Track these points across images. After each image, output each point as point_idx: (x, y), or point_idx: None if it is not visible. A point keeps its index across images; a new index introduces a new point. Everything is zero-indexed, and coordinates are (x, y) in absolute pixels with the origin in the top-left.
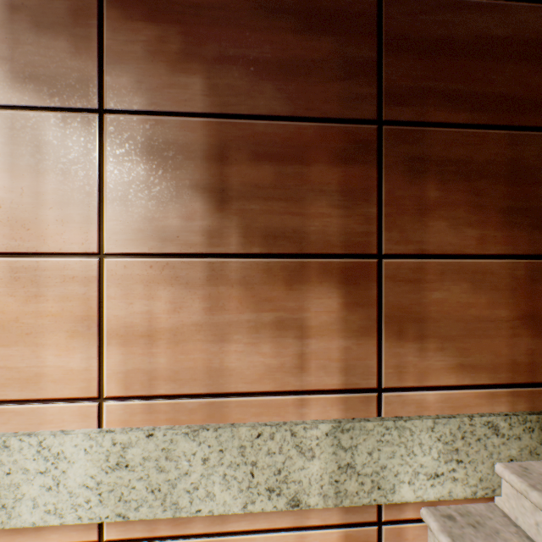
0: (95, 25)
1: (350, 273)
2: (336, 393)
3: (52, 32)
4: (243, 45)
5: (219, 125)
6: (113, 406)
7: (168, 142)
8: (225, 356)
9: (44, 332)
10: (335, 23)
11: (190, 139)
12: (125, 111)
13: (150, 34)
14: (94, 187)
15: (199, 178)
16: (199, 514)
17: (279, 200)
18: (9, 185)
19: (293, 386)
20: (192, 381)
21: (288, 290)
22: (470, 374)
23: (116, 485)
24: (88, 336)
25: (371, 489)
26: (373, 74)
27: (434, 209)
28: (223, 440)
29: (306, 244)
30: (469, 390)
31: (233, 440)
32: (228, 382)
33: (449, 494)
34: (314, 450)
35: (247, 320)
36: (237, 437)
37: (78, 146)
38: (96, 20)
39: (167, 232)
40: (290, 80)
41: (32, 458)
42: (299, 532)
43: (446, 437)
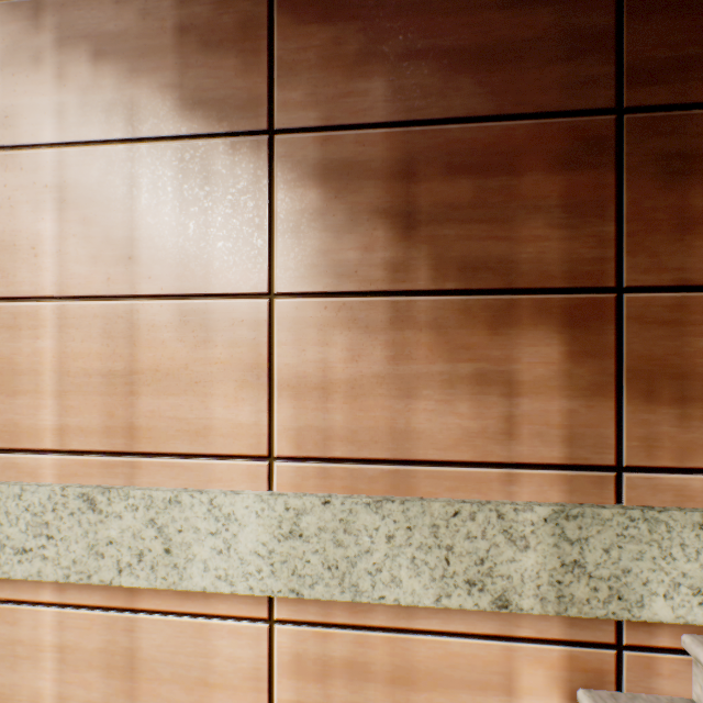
0: (264, 36)
1: (576, 313)
2: (556, 469)
3: (220, 51)
4: (434, 34)
5: (405, 136)
6: (284, 467)
7: (345, 161)
8: (412, 415)
9: (213, 381)
10: None
11: (370, 155)
12: (297, 129)
13: (324, 37)
14: (264, 219)
15: (380, 201)
16: (382, 601)
17: (479, 222)
18: (179, 222)
19: (498, 457)
20: (372, 444)
21: (491, 335)
22: None
23: (289, 556)
24: (257, 387)
25: (608, 598)
26: (610, 47)
27: (702, 223)
28: (411, 516)
29: (515, 276)
30: None
31: (423, 517)
32: (415, 447)
33: None
34: (528, 539)
35: (439, 372)
36: (428, 513)
37: (247, 173)
38: (266, 30)
39: (343, 267)
40: (493, 70)
41: (203, 517)
42: (506, 642)
43: None
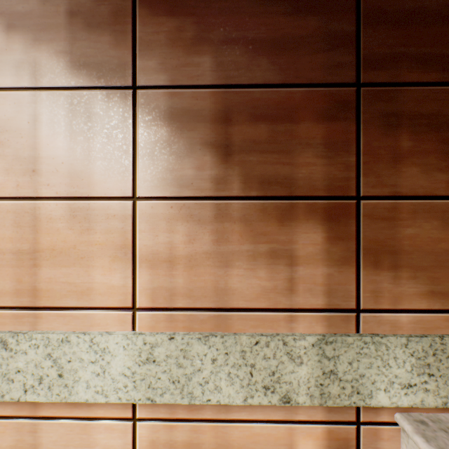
0: (130, 22)
1: (332, 212)
2: (320, 312)
3: (99, 30)
4: (243, 28)
5: (224, 94)
6: (143, 314)
7: (185, 109)
8: (229, 278)
9: (93, 257)
10: (319, 4)
11: (202, 106)
12: (152, 86)
13: (171, 25)
14: (129, 146)
15: (208, 137)
16: (209, 403)
17: (272, 152)
18: (69, 147)
19: (284, 305)
20: (203, 298)
21: (280, 226)
22: (440, 300)
23: (146, 375)
24: (125, 260)
25: (351, 393)
26: (352, 44)
27: (407, 157)
28: (228, 345)
29: (294, 188)
30: (439, 314)
31: (236, 346)
32: (231, 299)
33: (421, 402)
34: (302, 358)
35: (246, 250)
36: (239, 343)
37: (117, 115)
38: (131, 18)
39: (183, 180)
40: (281, 54)
41: (86, 351)
42: (289, 424)
43: (419, 353)
